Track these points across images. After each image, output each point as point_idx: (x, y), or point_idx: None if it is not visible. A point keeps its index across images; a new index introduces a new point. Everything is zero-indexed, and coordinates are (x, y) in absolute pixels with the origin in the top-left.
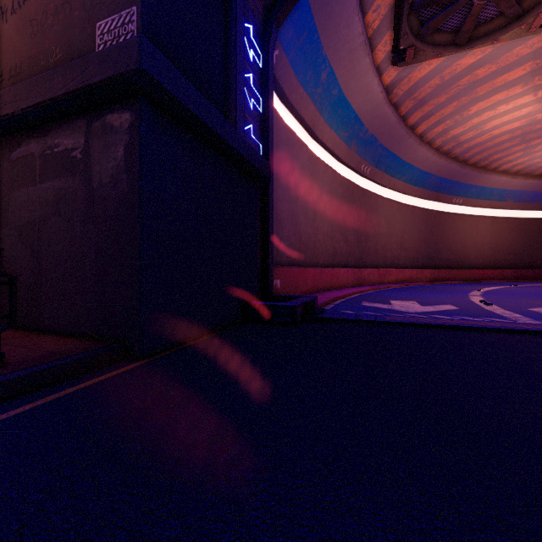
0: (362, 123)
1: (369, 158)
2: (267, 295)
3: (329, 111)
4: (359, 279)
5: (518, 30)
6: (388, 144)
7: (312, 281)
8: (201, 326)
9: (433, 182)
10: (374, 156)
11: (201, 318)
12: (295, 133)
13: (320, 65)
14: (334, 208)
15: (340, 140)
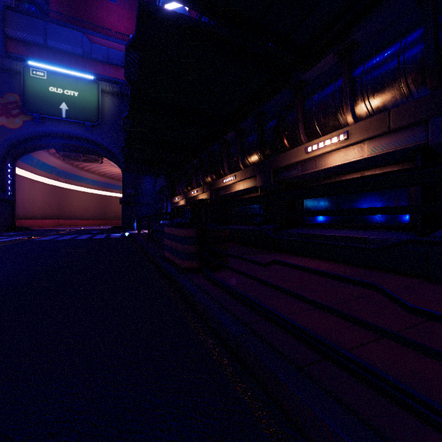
0: (57, 167)
1: (64, 176)
2: (14, 227)
3: (40, 166)
4: (58, 224)
5: (95, 163)
6: (72, 172)
7: (31, 224)
8: (2, 230)
9: (101, 184)
10: (66, 175)
11: (2, 228)
12: (24, 176)
13: (34, 159)
14: (44, 197)
15: (46, 173)
